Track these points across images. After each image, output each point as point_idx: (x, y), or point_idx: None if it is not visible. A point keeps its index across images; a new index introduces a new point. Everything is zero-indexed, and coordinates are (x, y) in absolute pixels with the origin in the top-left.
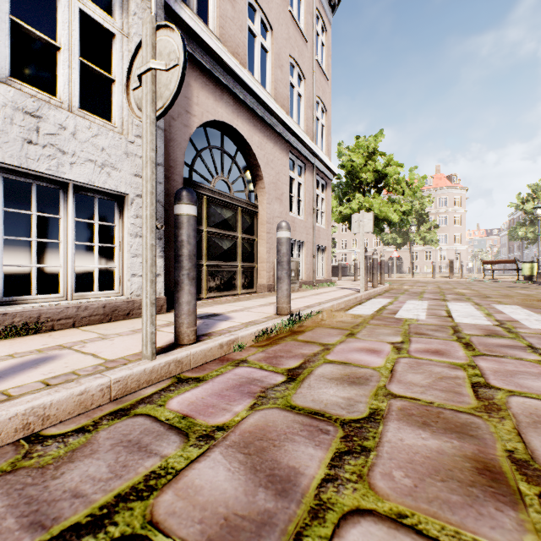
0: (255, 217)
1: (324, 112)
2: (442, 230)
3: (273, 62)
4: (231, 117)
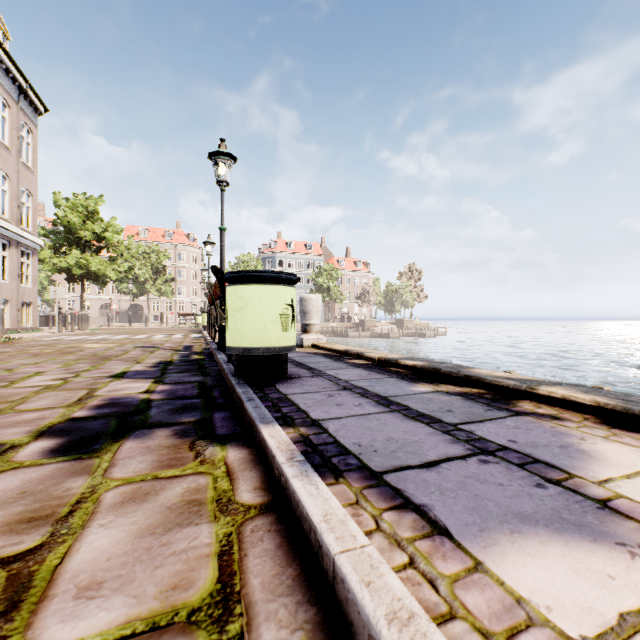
0: None
1: (30, 197)
2: (182, 283)
3: None
4: None
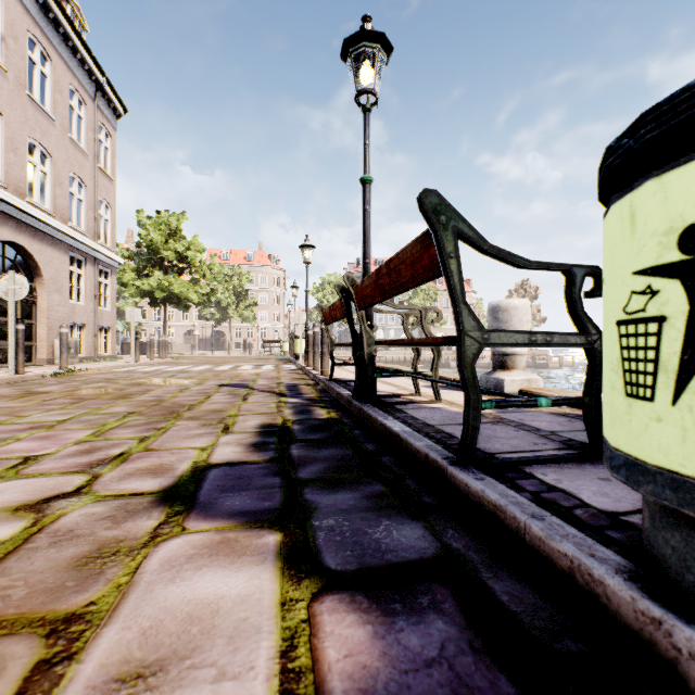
0: (35, 305)
1: (109, 208)
2: (264, 308)
3: (53, 183)
4: (14, 235)
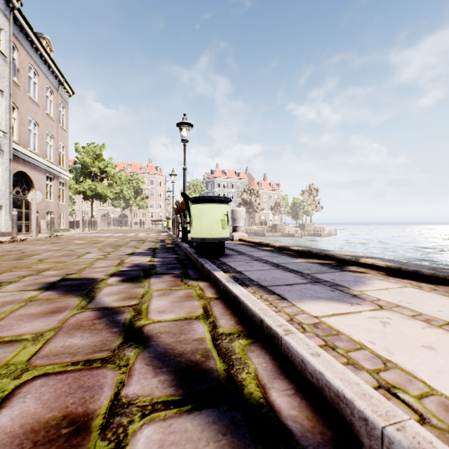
0: (30, 202)
1: (64, 148)
2: (152, 199)
3: (39, 139)
4: (23, 168)
